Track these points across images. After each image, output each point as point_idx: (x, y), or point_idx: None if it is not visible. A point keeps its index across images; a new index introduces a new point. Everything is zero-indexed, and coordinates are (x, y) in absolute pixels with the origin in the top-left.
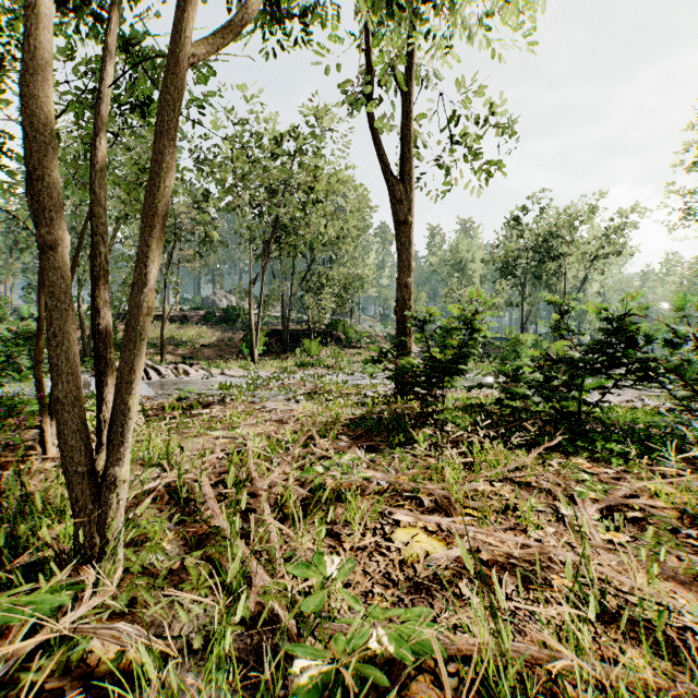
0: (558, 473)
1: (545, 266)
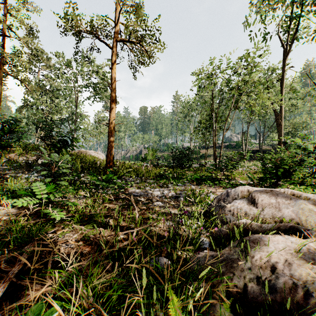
0: None
1: None
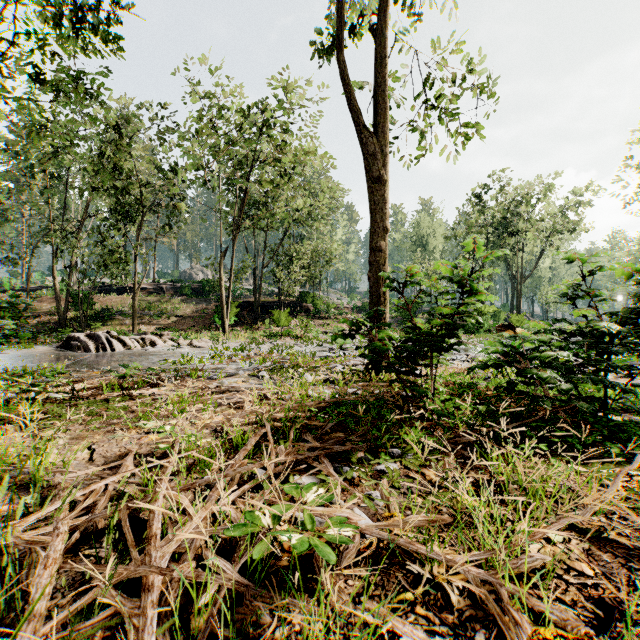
0: (633, 507)
1: (504, 241)
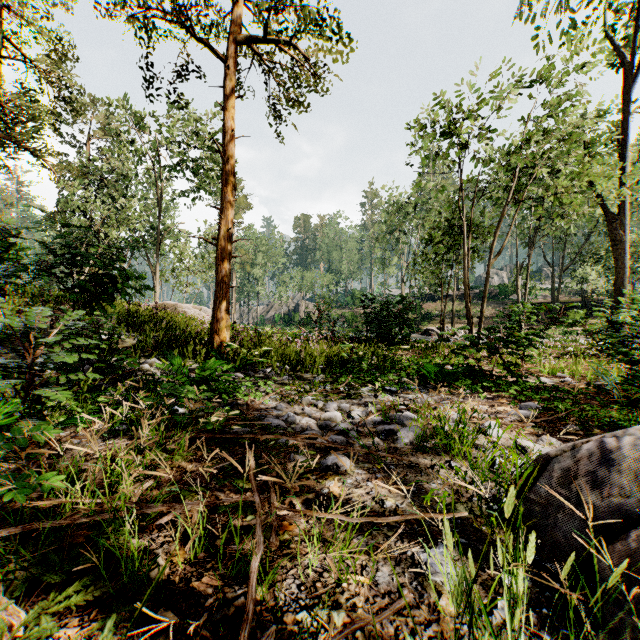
0: None
1: None
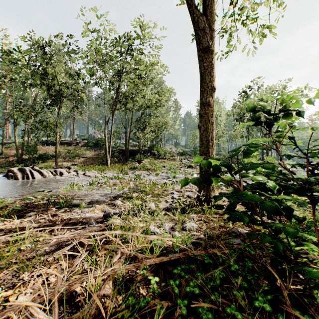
0: None
1: None
